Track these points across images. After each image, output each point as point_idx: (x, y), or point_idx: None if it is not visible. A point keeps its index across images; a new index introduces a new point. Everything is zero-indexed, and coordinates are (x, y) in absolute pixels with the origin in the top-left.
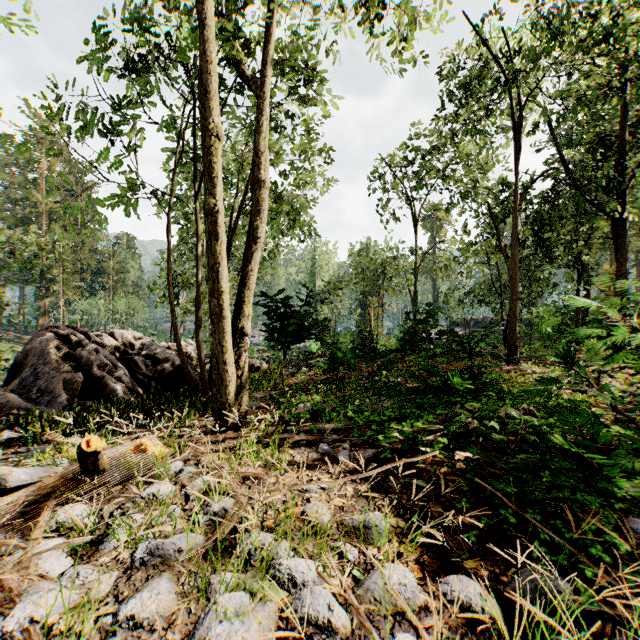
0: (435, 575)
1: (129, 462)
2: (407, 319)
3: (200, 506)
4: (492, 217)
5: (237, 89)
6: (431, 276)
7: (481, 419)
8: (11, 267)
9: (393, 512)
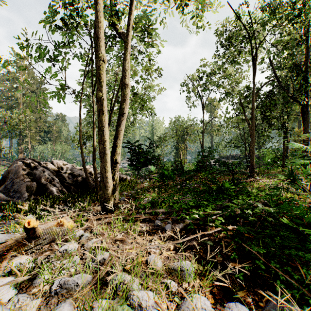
0: (221, 301)
1: (54, 231)
2: (199, 155)
3: (91, 256)
4: (241, 104)
5: (113, 38)
6: (210, 134)
7: (242, 209)
8: (4, 129)
9: (196, 260)
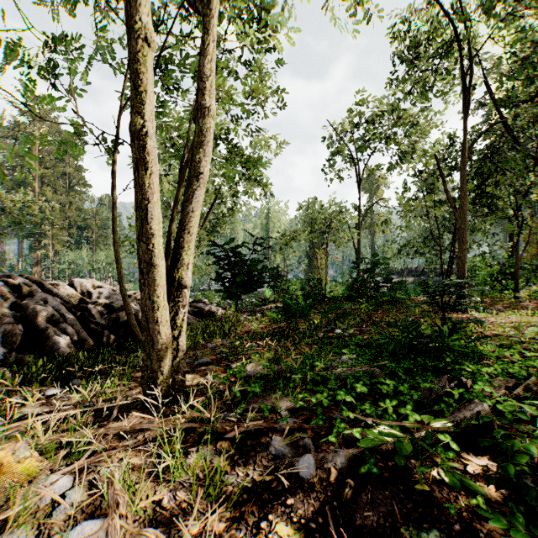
0: None
1: None
2: (353, 268)
3: None
4: (439, 169)
5: (181, 14)
6: (369, 231)
7: None
8: (1, 222)
9: None
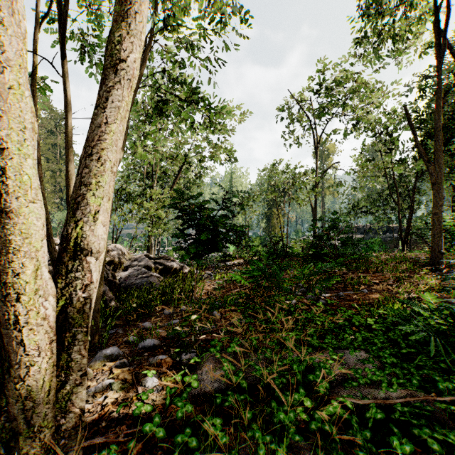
0: None
1: None
2: (312, 226)
3: None
4: (410, 122)
5: None
6: (320, 194)
7: None
8: None
9: None
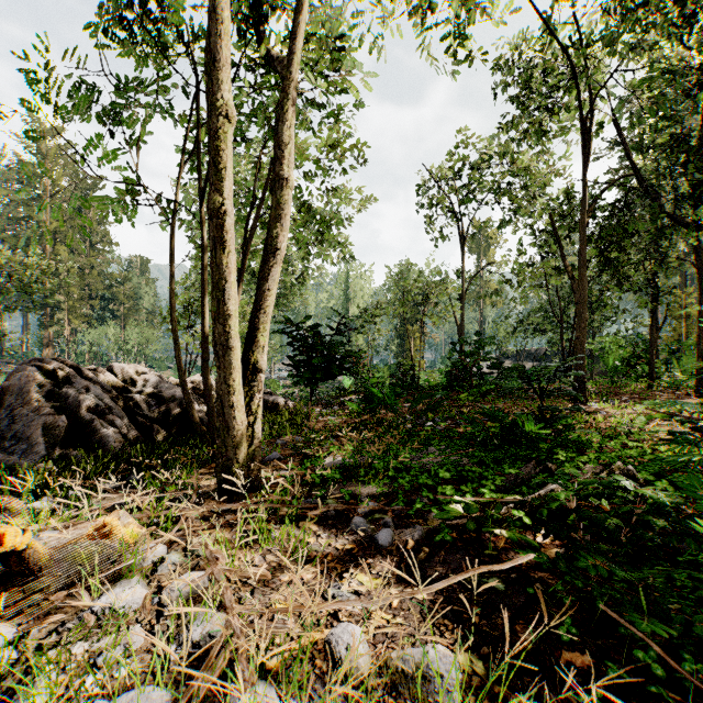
0: None
1: (86, 551)
2: (453, 351)
3: (176, 627)
4: (555, 231)
5: (251, 67)
6: (478, 303)
7: (585, 495)
8: (7, 292)
9: (462, 640)
